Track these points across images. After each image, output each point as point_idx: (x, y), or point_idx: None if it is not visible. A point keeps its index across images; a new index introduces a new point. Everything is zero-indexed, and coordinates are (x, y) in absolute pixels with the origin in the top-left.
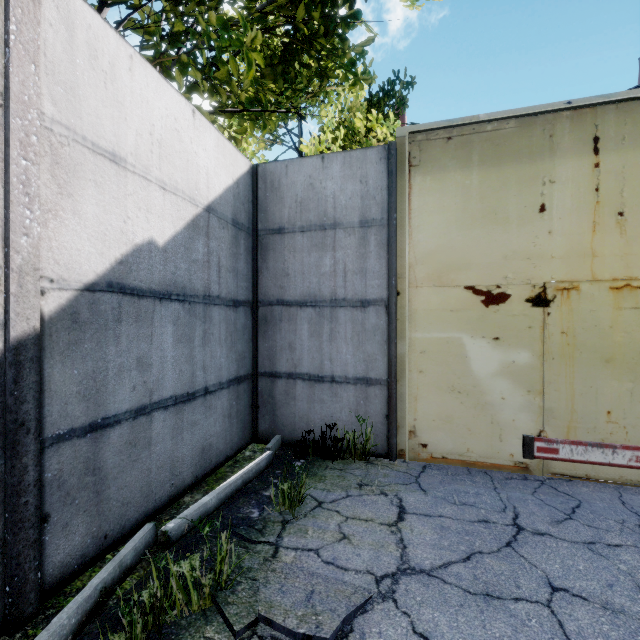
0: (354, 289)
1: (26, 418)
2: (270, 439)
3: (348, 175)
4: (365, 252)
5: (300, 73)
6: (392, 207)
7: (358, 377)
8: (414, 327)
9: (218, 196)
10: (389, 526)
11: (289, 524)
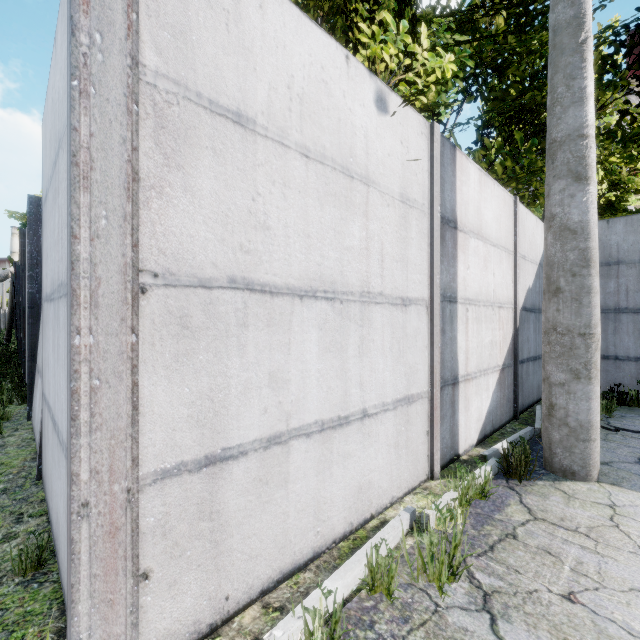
0: (635, 302)
1: (518, 353)
2: None
3: (629, 231)
4: None
5: None
6: None
7: (638, 357)
8: None
9: (541, 256)
10: None
11: (609, 418)
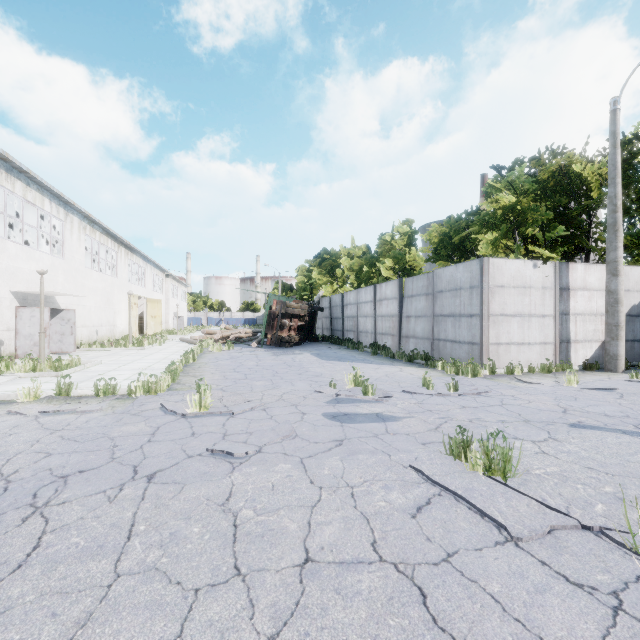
0: None
1: None
2: None
3: None
4: None
5: None
6: None
7: None
8: None
9: None
10: None
11: None
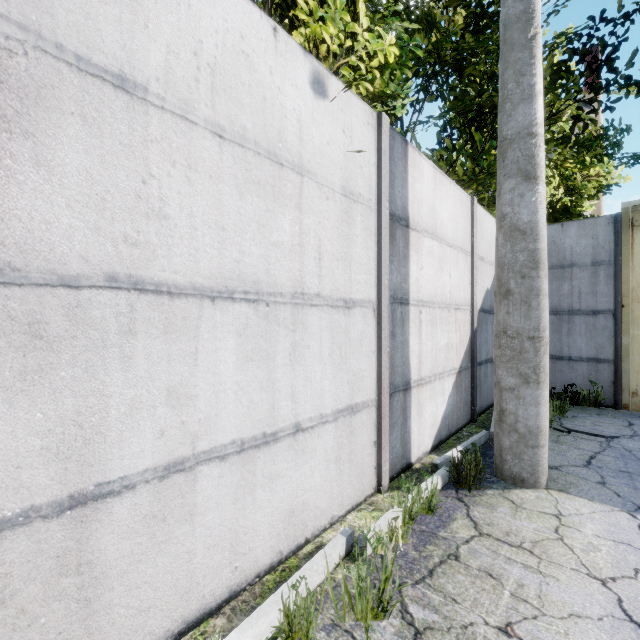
0: (587, 304)
1: (475, 355)
2: None
3: (582, 234)
4: (595, 281)
5: None
6: (618, 253)
7: (590, 357)
8: (636, 327)
9: None
10: (624, 426)
11: (562, 419)
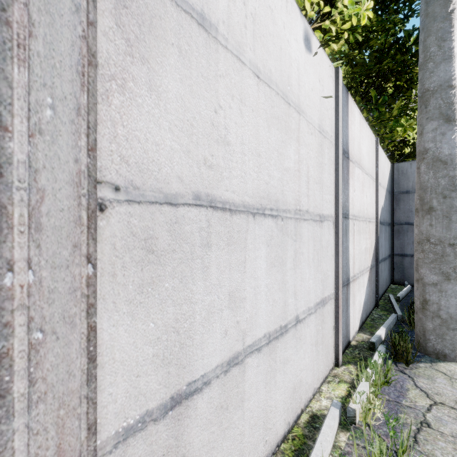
0: None
1: (378, 256)
2: (401, 283)
3: None
4: None
5: (413, 118)
6: None
7: None
8: None
9: (387, 183)
10: None
11: None
